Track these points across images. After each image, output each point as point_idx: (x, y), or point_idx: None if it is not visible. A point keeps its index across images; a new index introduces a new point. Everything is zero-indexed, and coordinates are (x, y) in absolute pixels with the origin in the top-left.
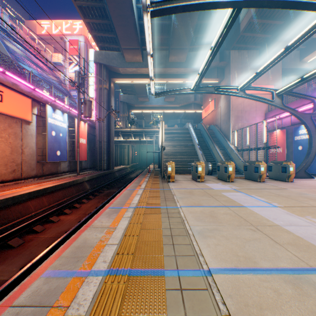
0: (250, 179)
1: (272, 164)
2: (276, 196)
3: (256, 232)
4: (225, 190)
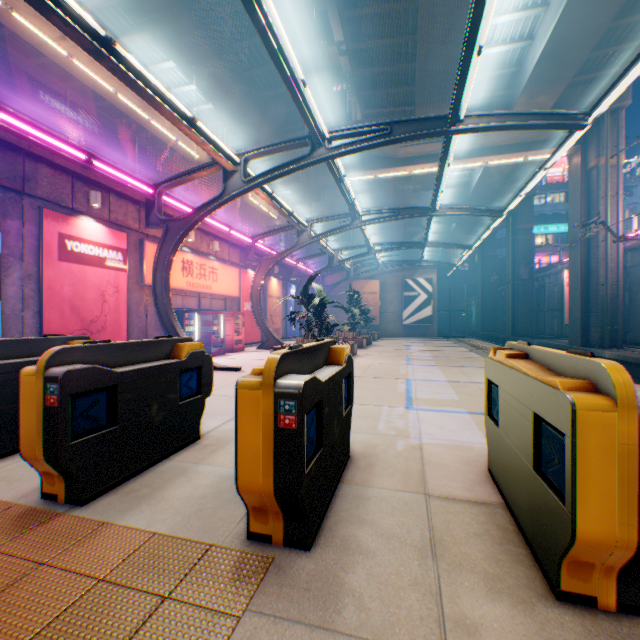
0: (155, 459)
1: (1, 362)
2: (363, 387)
3: (466, 371)
4: (439, 403)
